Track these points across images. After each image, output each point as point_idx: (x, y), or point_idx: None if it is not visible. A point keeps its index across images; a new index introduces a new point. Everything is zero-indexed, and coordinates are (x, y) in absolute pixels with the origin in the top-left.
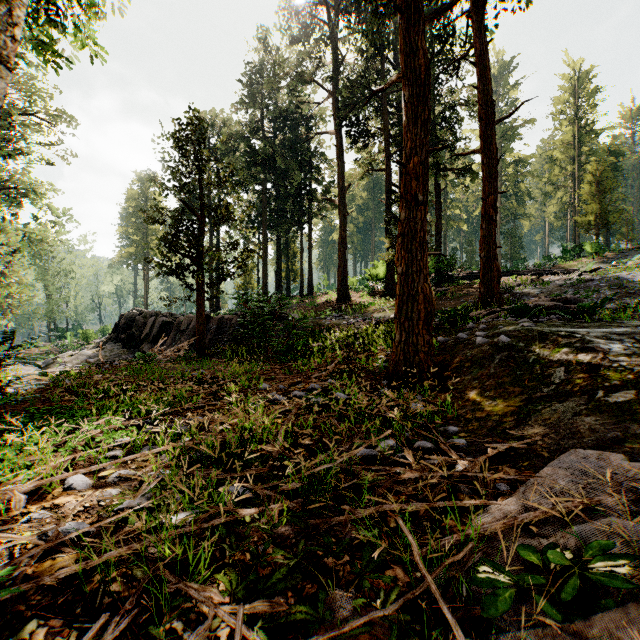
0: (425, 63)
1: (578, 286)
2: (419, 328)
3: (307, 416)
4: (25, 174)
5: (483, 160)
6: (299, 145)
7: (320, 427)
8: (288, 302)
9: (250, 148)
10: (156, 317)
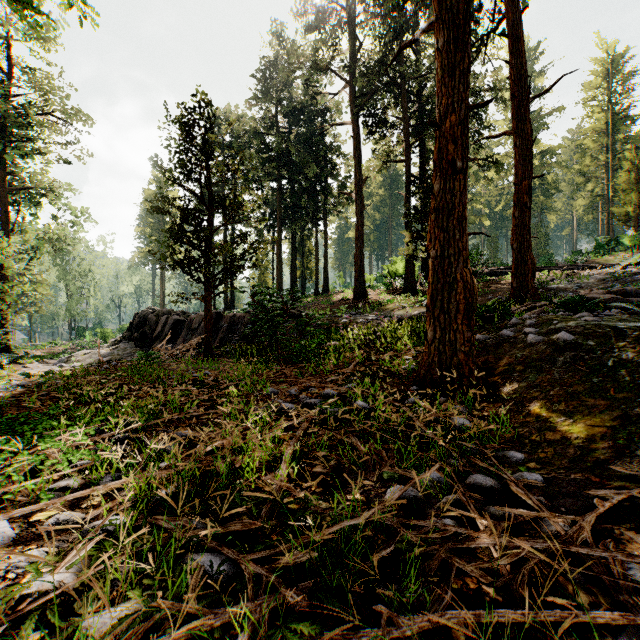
0: (465, 0)
1: (623, 280)
2: (458, 323)
3: (321, 432)
4: (43, 174)
5: (515, 142)
6: (314, 139)
7: (337, 447)
8: (301, 296)
9: (264, 143)
10: (168, 315)
